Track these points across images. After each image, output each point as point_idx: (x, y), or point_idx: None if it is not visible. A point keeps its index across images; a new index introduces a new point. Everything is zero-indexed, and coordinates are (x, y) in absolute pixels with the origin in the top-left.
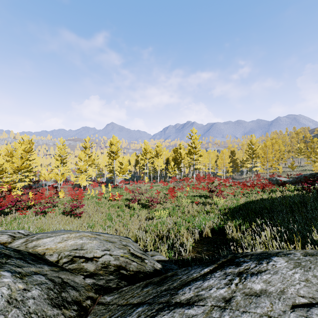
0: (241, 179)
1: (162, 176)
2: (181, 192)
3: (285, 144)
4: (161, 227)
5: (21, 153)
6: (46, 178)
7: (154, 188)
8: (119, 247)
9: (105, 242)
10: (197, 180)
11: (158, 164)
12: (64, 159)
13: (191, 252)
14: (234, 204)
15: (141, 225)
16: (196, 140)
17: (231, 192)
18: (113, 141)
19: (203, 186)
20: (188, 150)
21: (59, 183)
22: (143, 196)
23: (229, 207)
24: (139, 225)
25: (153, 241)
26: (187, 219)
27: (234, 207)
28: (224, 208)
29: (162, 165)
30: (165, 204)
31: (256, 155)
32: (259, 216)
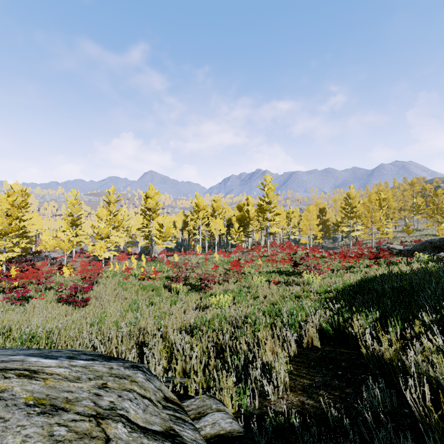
0: (335, 248)
1: (222, 245)
2: (250, 266)
3: (397, 198)
4: (221, 325)
5: (7, 208)
6: (47, 247)
7: (210, 261)
8: (65, 440)
9: (21, 415)
10: (273, 249)
11: (216, 227)
12: (77, 219)
13: (288, 391)
14: (342, 284)
15: (187, 321)
16: (270, 192)
17: (325, 265)
18: (150, 193)
19: (282, 257)
20: (258, 207)
21: (65, 254)
22: (193, 273)
23: (333, 288)
24: (184, 320)
25: (203, 361)
26: (267, 311)
27: (342, 288)
28: (325, 291)
29: (221, 229)
30: (227, 285)
31: (355, 214)
32: (403, 305)
